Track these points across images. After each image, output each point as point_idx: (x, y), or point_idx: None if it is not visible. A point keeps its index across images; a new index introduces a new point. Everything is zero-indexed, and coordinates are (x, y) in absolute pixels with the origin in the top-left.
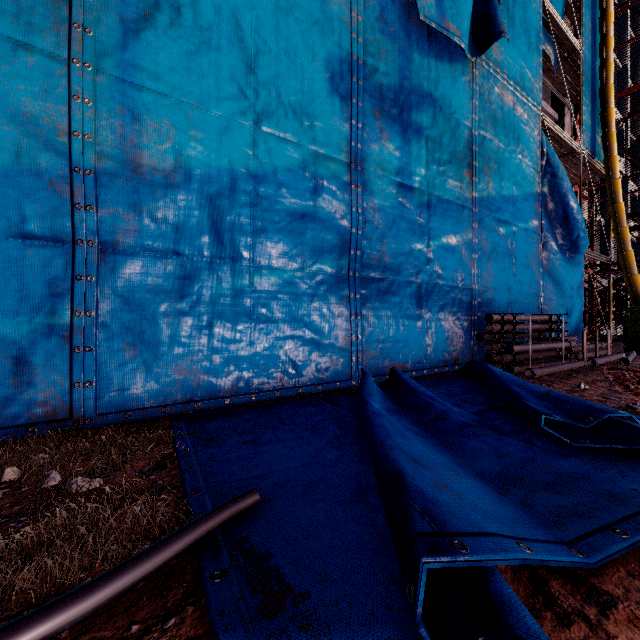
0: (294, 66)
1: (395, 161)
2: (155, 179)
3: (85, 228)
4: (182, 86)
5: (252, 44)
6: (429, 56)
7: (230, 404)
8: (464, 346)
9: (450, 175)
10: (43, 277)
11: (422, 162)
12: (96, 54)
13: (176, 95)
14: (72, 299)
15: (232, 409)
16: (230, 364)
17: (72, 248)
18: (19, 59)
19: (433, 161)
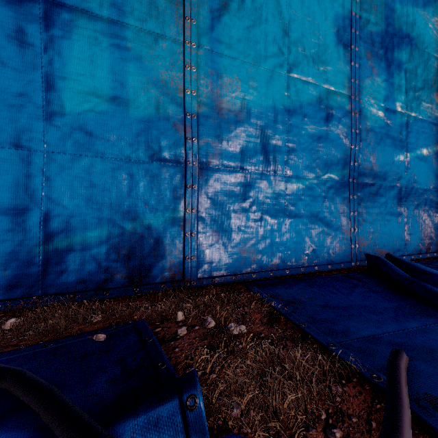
0: (313, 27)
1: (382, 91)
2: (229, 117)
3: (191, 153)
4: (244, 51)
5: (286, 14)
6: (407, 4)
7: (273, 276)
8: (434, 238)
9: (423, 99)
10: (170, 186)
11: (402, 90)
12: (197, 36)
13: (241, 58)
14: (184, 201)
15: (281, 280)
16: (273, 247)
17: (184, 167)
18: (158, 45)
19: (410, 88)
